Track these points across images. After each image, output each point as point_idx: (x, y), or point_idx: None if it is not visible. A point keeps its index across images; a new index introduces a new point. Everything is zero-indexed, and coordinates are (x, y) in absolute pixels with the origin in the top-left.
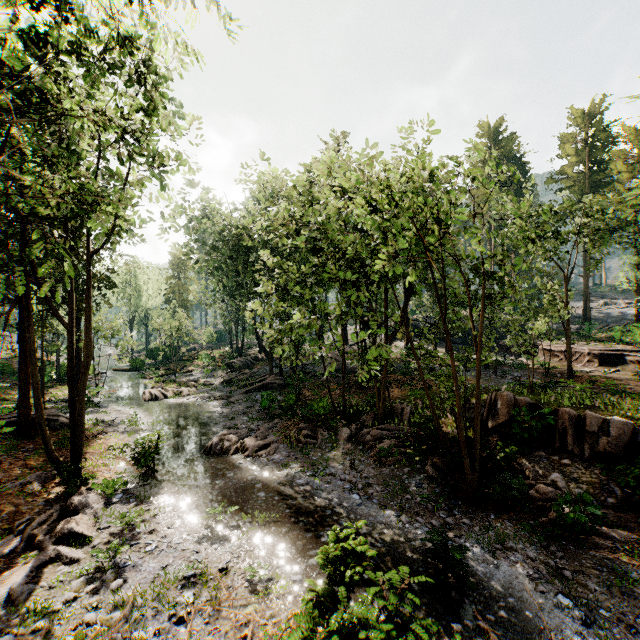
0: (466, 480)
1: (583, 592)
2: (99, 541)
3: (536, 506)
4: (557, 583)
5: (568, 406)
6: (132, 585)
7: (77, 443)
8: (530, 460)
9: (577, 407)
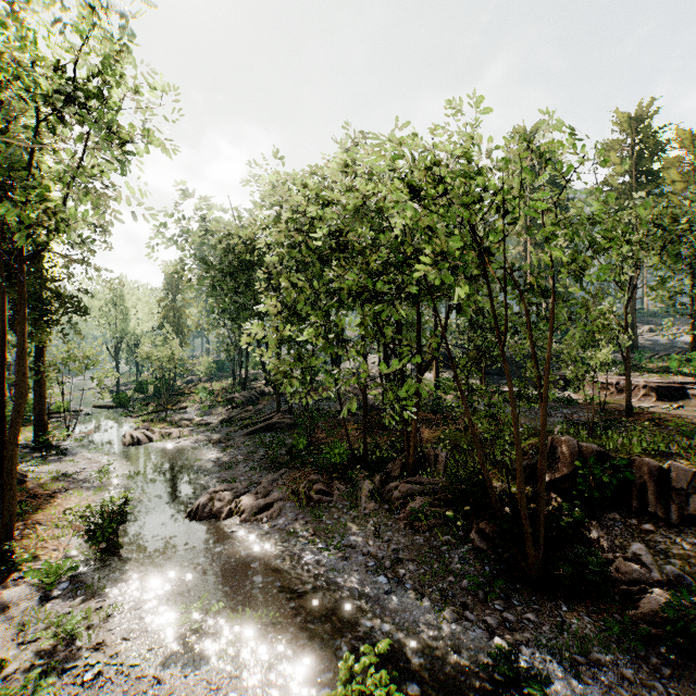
0: (527, 557)
1: None
2: (17, 666)
3: (618, 591)
4: None
5: (640, 453)
6: None
7: (7, 514)
8: (602, 525)
9: (651, 454)
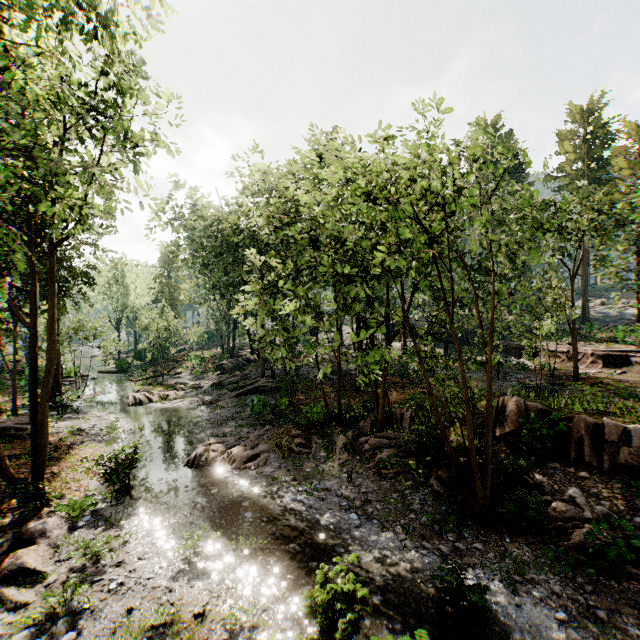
0: (477, 498)
1: (623, 638)
2: (55, 578)
3: (555, 526)
4: (591, 626)
5: (580, 412)
6: (87, 638)
7: (39, 458)
8: (544, 472)
9: (590, 413)
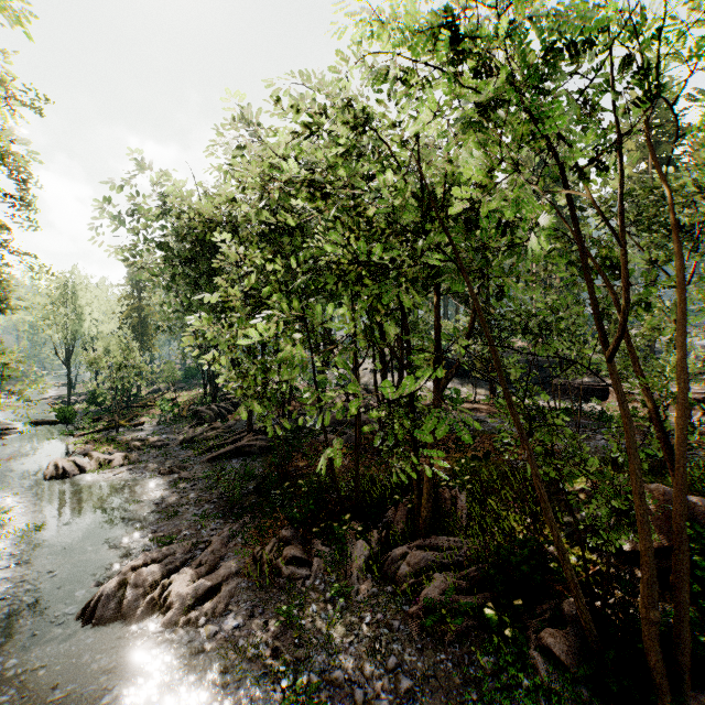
0: None
1: None
2: None
3: None
4: None
5: None
6: None
7: None
8: None
9: None
